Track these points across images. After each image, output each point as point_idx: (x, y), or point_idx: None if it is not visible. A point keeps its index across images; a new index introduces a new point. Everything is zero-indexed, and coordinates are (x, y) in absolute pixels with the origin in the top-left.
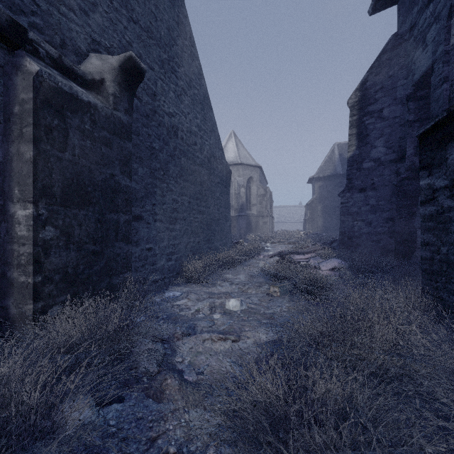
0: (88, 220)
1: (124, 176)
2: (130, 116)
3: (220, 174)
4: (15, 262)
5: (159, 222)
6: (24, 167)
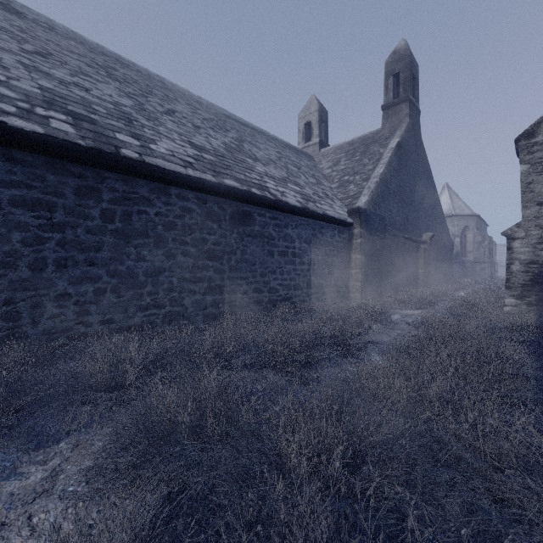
0: (427, 272)
1: (429, 261)
2: (430, 246)
3: (448, 247)
4: (419, 279)
5: (431, 272)
6: (421, 264)
